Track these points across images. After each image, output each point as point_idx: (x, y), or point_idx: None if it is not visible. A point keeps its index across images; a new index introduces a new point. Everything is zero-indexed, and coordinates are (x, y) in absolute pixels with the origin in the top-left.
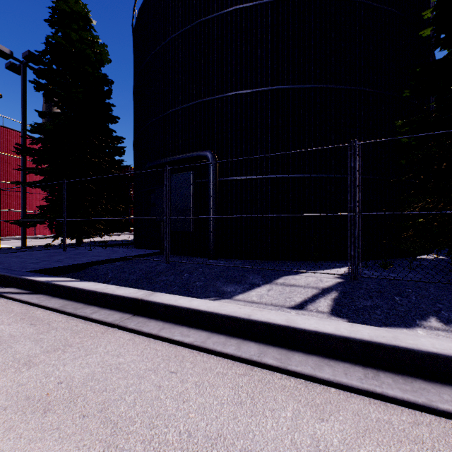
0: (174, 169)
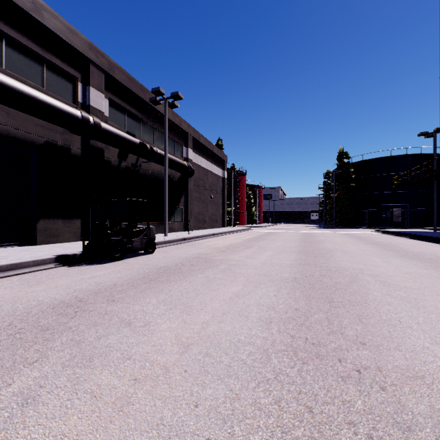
0: (392, 206)
